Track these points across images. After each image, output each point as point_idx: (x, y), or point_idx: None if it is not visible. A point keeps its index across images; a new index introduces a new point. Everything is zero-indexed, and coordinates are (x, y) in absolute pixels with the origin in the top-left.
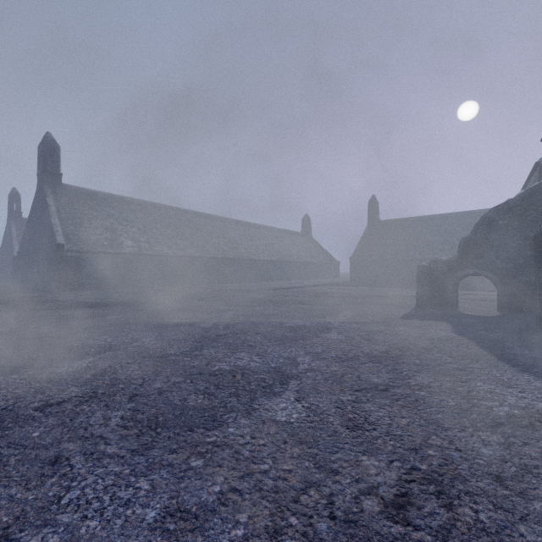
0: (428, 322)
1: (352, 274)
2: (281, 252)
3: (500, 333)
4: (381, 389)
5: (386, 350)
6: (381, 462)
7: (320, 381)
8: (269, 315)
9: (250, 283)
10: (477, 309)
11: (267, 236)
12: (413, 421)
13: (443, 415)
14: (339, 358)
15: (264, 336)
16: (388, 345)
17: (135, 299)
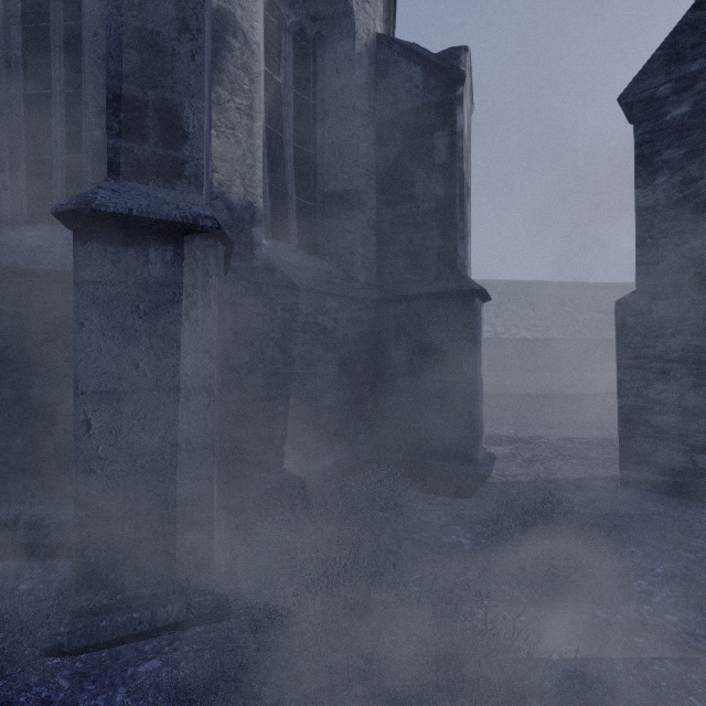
0: None
1: None
2: None
3: None
4: None
5: None
6: None
7: None
8: None
9: None
10: None
11: None
12: None
13: None
14: None
15: None
16: None
17: (501, 382)
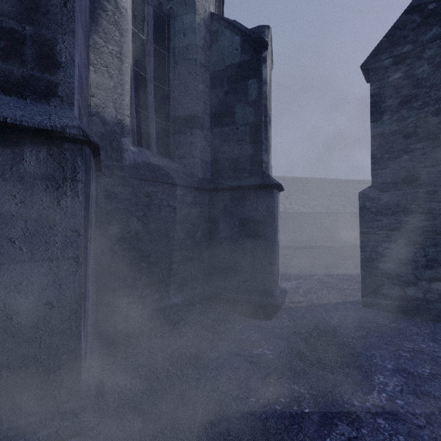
0: None
1: None
2: None
3: None
4: None
5: None
6: None
7: None
8: None
9: None
10: None
11: None
12: None
13: None
14: None
15: None
16: None
17: (289, 239)
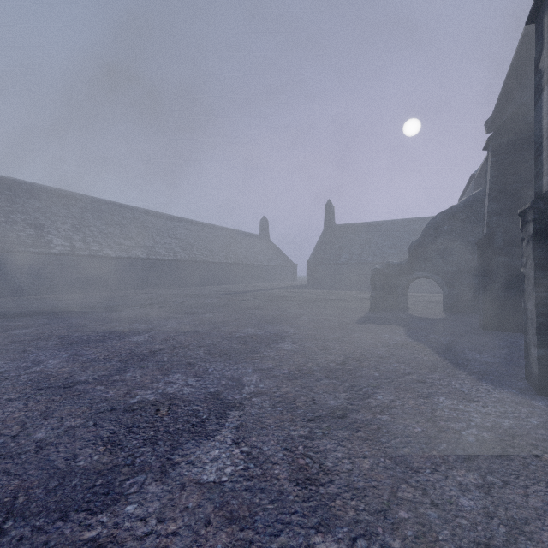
0: (382, 326)
1: (309, 277)
2: (238, 255)
3: (450, 336)
4: (339, 416)
5: (343, 361)
6: (341, 544)
7: (267, 409)
8: (219, 323)
9: (204, 287)
10: (425, 311)
11: (223, 238)
12: (378, 461)
13: (410, 448)
14: (291, 375)
15: (208, 350)
16: (345, 354)
17: (61, 307)
